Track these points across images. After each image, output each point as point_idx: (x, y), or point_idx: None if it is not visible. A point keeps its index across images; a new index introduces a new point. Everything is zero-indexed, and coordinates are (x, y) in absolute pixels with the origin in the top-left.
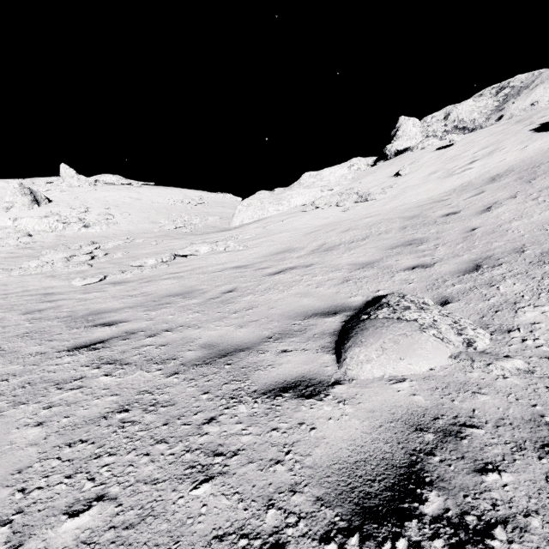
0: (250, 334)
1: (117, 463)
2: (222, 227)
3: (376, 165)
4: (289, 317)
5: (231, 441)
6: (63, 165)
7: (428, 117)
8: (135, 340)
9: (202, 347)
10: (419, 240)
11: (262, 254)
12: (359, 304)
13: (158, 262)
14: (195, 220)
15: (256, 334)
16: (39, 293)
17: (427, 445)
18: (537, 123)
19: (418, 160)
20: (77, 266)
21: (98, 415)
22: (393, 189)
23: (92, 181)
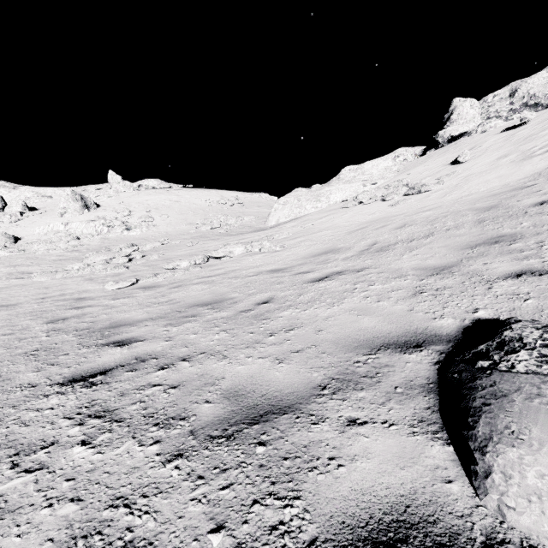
0: (293, 377)
1: None
2: (258, 227)
3: (425, 154)
4: (347, 348)
5: None
6: (110, 172)
7: (489, 97)
8: (143, 372)
9: (225, 397)
10: (508, 236)
11: (300, 255)
12: (454, 333)
13: (191, 264)
14: (230, 220)
15: (302, 378)
16: (72, 298)
17: None
18: None
19: (479, 145)
20: (114, 268)
21: None
22: (452, 178)
23: (136, 186)
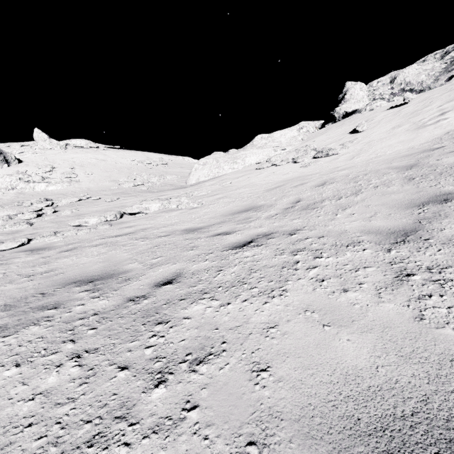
0: None
1: None
2: (179, 185)
3: (324, 127)
4: None
5: None
6: (36, 129)
7: (374, 82)
8: None
9: None
10: None
11: (219, 212)
12: None
13: (101, 221)
14: (153, 178)
15: None
16: None
17: None
18: None
19: (371, 119)
20: (14, 225)
21: None
22: (354, 143)
23: (63, 144)
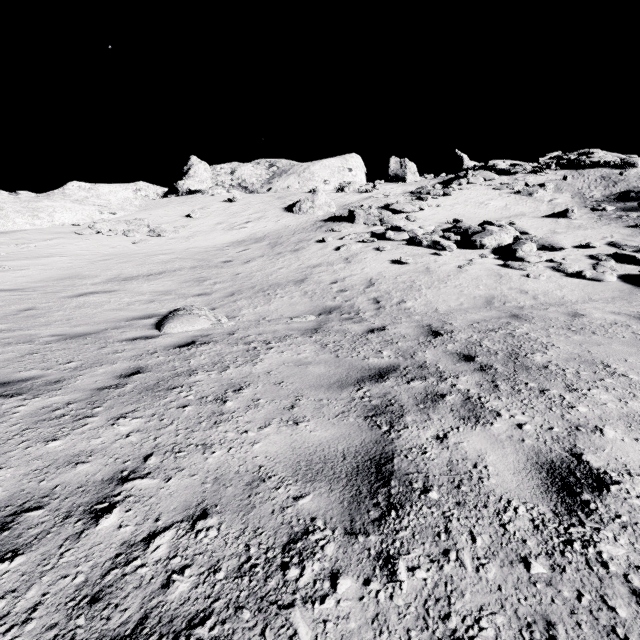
0: (89, 329)
1: (66, 358)
2: None
3: (167, 197)
4: (114, 321)
5: (121, 348)
6: None
7: (218, 167)
8: None
9: (53, 336)
10: (205, 278)
11: (37, 278)
12: (166, 313)
13: None
14: None
15: (94, 329)
16: None
17: (198, 338)
18: (287, 205)
19: (208, 207)
20: None
21: (17, 356)
22: (185, 230)
23: None
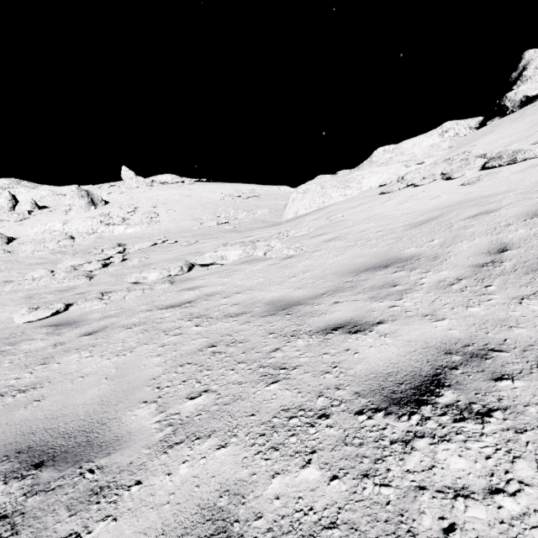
0: None
1: None
2: (272, 221)
3: (485, 125)
4: None
5: None
6: (123, 167)
7: None
8: None
9: None
10: None
11: (330, 267)
12: None
13: (163, 275)
14: (240, 214)
15: None
16: None
17: None
18: None
19: None
20: (72, 279)
21: None
22: None
23: (148, 181)
